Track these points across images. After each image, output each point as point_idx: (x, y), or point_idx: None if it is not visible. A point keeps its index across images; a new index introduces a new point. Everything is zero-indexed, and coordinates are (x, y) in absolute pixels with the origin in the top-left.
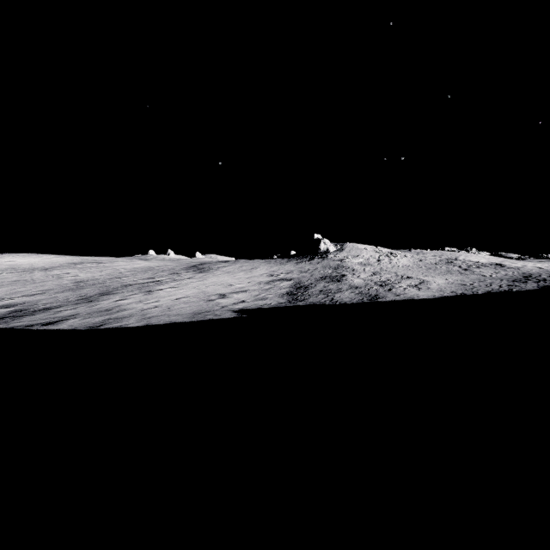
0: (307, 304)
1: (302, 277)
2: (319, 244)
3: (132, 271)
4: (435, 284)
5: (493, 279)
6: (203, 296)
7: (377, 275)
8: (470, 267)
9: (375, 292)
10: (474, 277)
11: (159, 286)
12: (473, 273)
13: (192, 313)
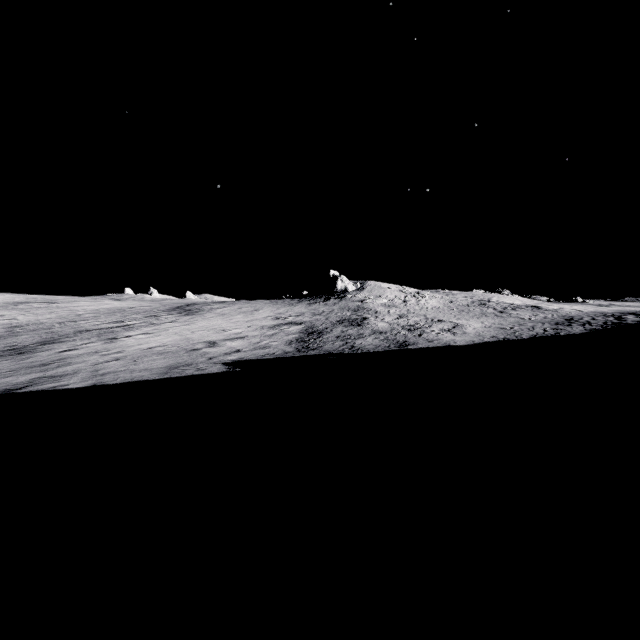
0: (321, 353)
1: (315, 320)
2: (335, 282)
3: (95, 314)
4: (471, 327)
5: (534, 322)
6: (185, 344)
7: (404, 318)
8: (506, 309)
9: (404, 338)
10: (512, 320)
11: (128, 332)
12: (510, 316)
13: (167, 367)
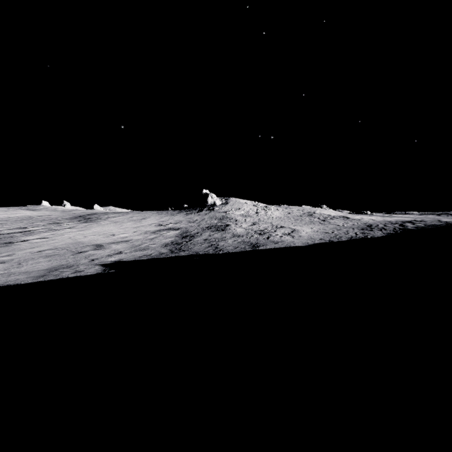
0: (189, 254)
1: (189, 226)
2: (207, 198)
3: (3, 221)
4: (304, 232)
5: (347, 228)
6: (75, 247)
7: (256, 225)
8: (326, 219)
9: (256, 240)
10: (332, 226)
11: (26, 237)
12: (330, 223)
13: (48, 269)
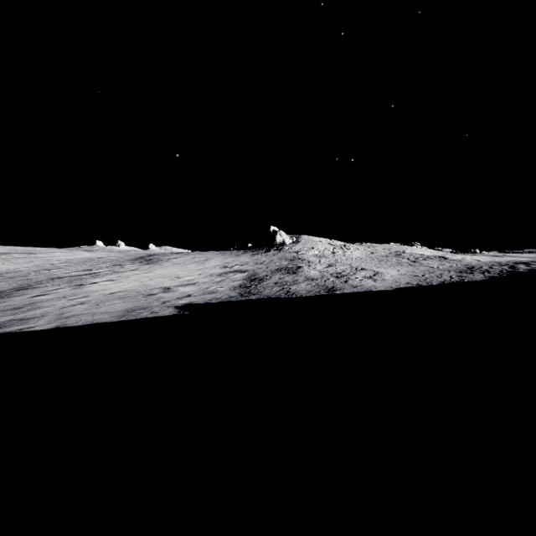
0: (260, 298)
1: (257, 268)
2: (275, 236)
3: (67, 263)
4: (388, 275)
5: (441, 271)
6: (144, 289)
7: (333, 267)
8: (418, 259)
9: (332, 284)
10: (423, 268)
11: (94, 279)
12: (421, 265)
13: (125, 310)
